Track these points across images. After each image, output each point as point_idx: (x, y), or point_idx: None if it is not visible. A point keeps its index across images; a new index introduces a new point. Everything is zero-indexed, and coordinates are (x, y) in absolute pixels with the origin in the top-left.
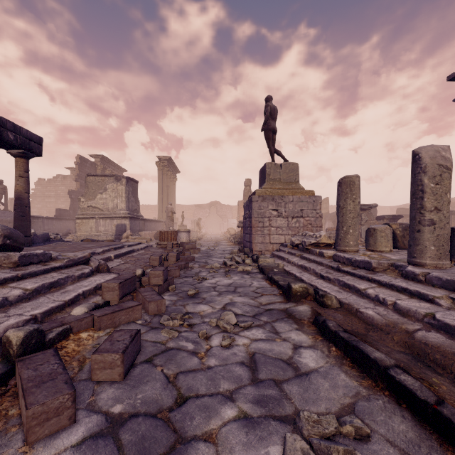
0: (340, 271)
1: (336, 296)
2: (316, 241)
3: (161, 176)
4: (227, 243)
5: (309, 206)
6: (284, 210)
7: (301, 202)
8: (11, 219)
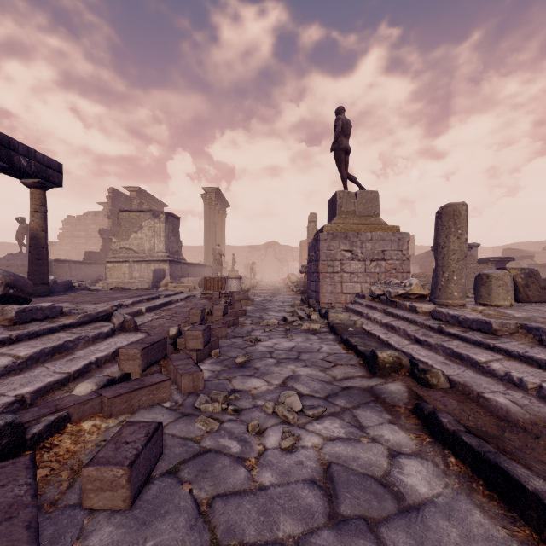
0: (443, 334)
1: (444, 372)
2: (405, 291)
3: (207, 211)
4: (287, 292)
5: (393, 246)
6: (361, 251)
7: (382, 240)
8: None
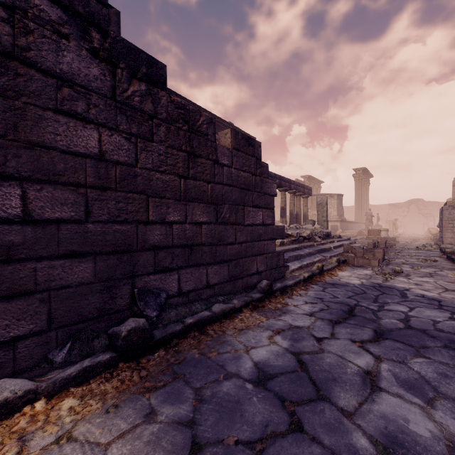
0: None
1: None
2: None
3: (356, 185)
4: (425, 240)
5: None
6: None
7: None
8: None
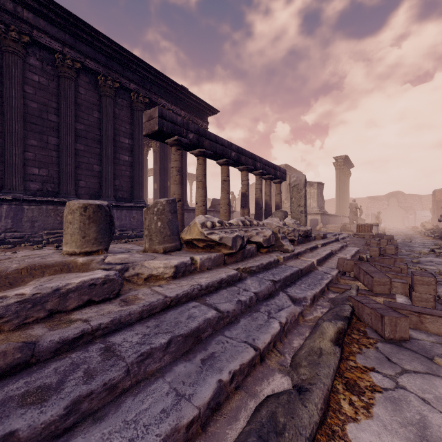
0: None
1: None
2: None
3: (338, 175)
4: (422, 237)
5: None
6: None
7: None
8: (239, 216)
